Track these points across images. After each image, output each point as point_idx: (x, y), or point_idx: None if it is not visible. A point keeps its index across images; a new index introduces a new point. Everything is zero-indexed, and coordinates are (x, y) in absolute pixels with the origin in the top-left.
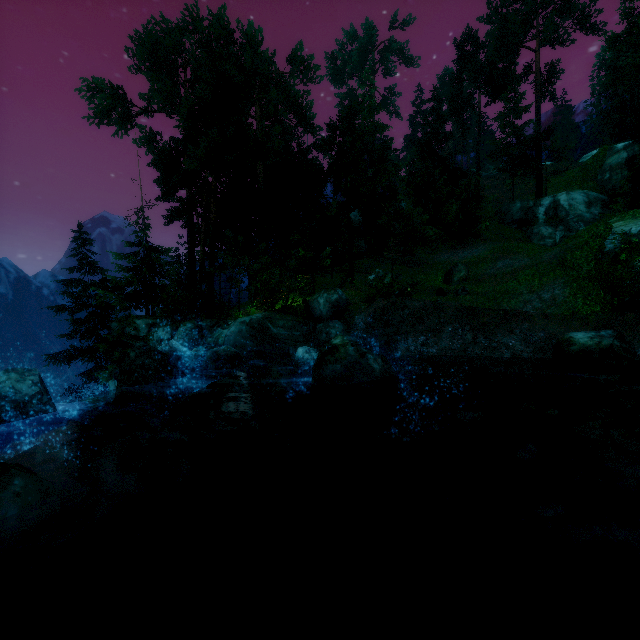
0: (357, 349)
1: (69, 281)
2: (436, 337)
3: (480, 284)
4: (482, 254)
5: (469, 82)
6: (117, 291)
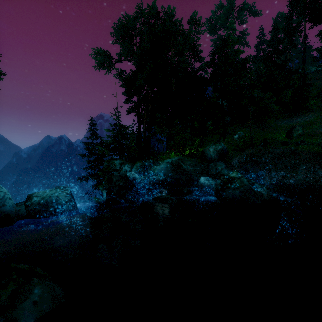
0: (247, 180)
1: (87, 143)
2: (293, 172)
3: (314, 138)
4: (312, 119)
5: (297, 16)
6: (106, 147)
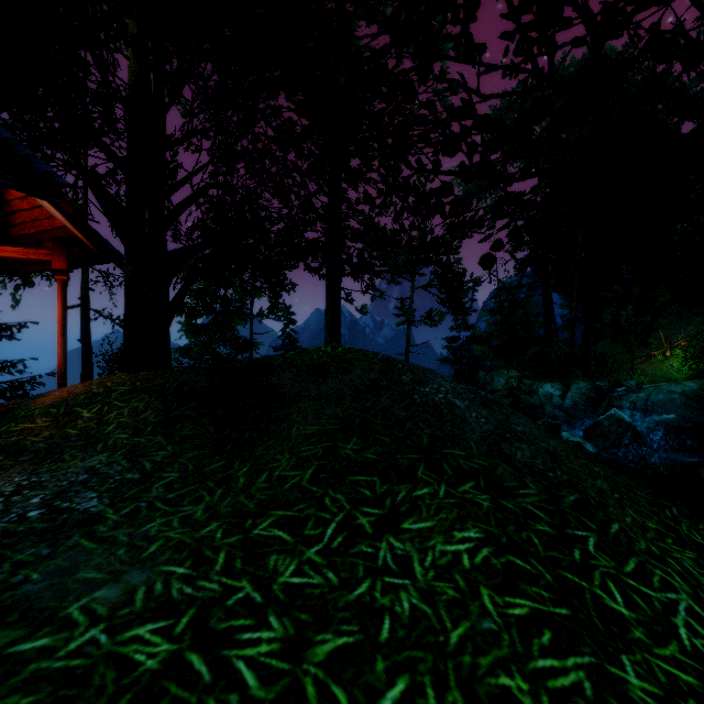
0: None
1: (450, 338)
2: None
3: None
4: None
5: None
6: (484, 344)
